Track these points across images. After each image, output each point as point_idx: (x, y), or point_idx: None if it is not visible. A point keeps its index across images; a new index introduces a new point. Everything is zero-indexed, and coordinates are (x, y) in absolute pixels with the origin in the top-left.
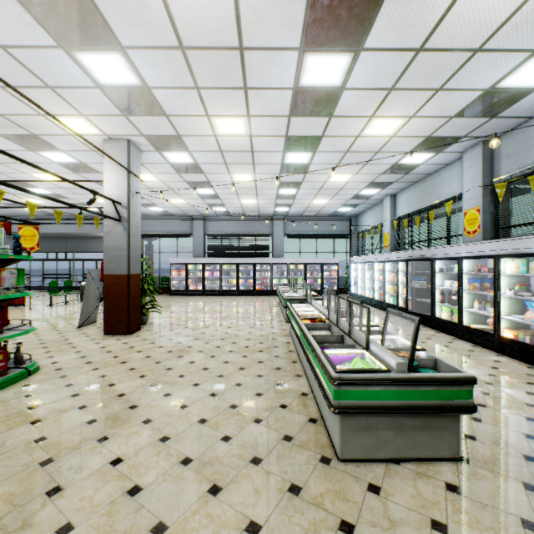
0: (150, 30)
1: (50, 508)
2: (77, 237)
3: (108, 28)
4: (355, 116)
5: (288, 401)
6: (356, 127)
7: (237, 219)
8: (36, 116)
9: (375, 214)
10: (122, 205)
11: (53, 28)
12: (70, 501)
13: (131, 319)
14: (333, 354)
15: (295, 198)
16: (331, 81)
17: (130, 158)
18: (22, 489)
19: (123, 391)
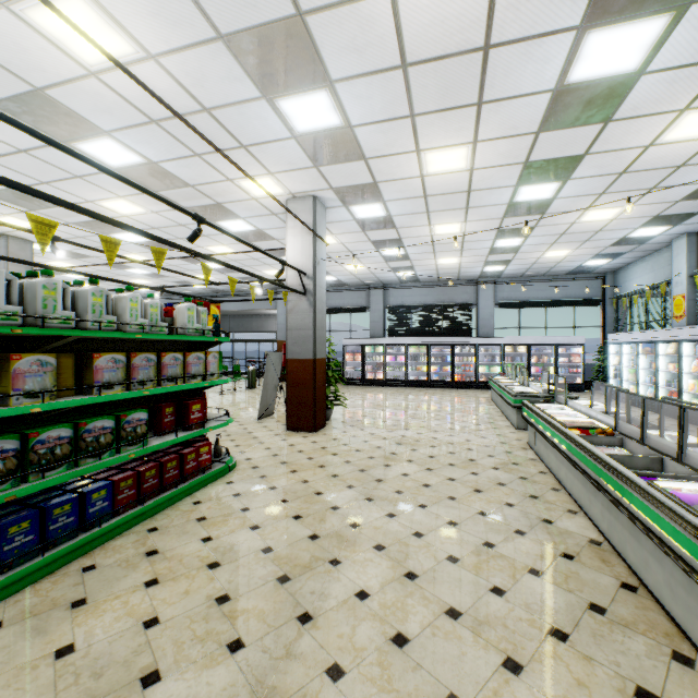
0: (368, 52)
1: (308, 639)
2: (239, 315)
3: (319, 62)
4: (653, 114)
5: (571, 550)
6: (650, 131)
7: (427, 285)
8: (224, 182)
9: (652, 267)
10: (307, 276)
11: (261, 77)
12: (327, 635)
13: (316, 414)
14: (667, 488)
15: (518, 252)
16: (622, 65)
17: (316, 218)
18: (269, 607)
19: (335, 503)
